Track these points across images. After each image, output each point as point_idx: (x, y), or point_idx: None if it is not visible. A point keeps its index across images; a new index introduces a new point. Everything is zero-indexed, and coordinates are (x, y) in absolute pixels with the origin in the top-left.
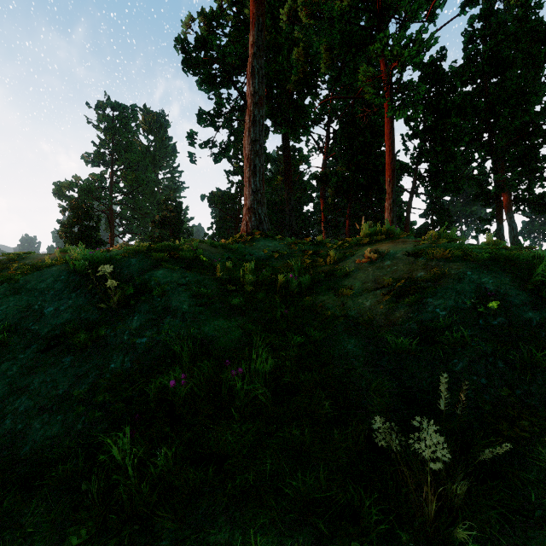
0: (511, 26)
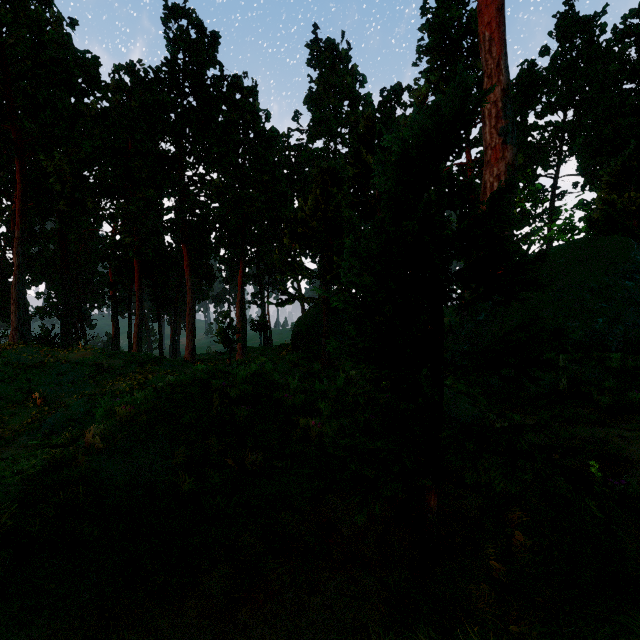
0: None
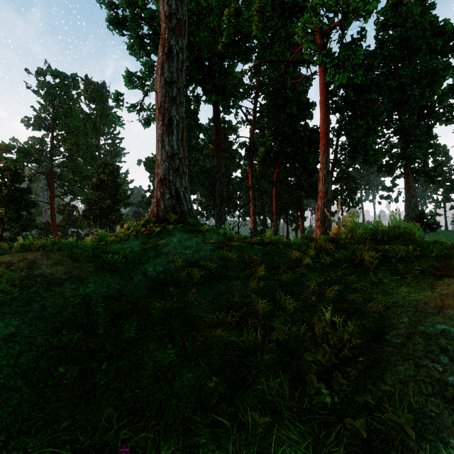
0: (417, 17)
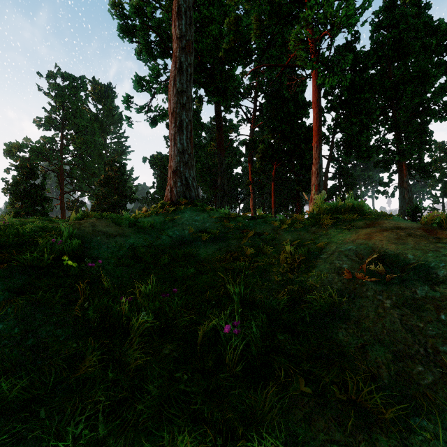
0: (410, 19)
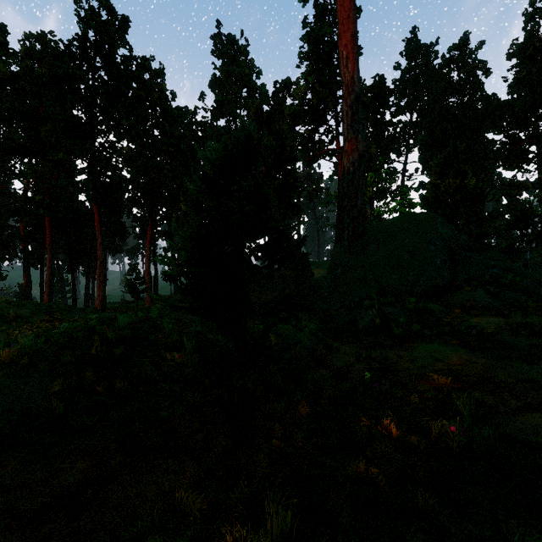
0: None
